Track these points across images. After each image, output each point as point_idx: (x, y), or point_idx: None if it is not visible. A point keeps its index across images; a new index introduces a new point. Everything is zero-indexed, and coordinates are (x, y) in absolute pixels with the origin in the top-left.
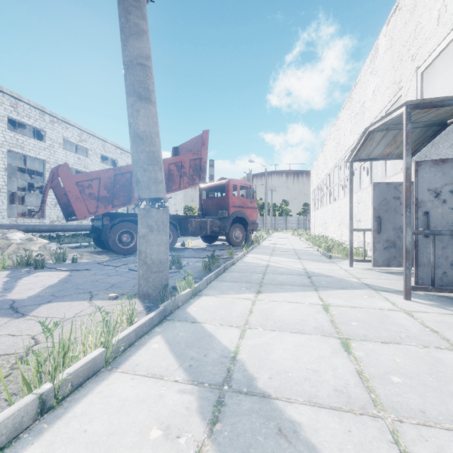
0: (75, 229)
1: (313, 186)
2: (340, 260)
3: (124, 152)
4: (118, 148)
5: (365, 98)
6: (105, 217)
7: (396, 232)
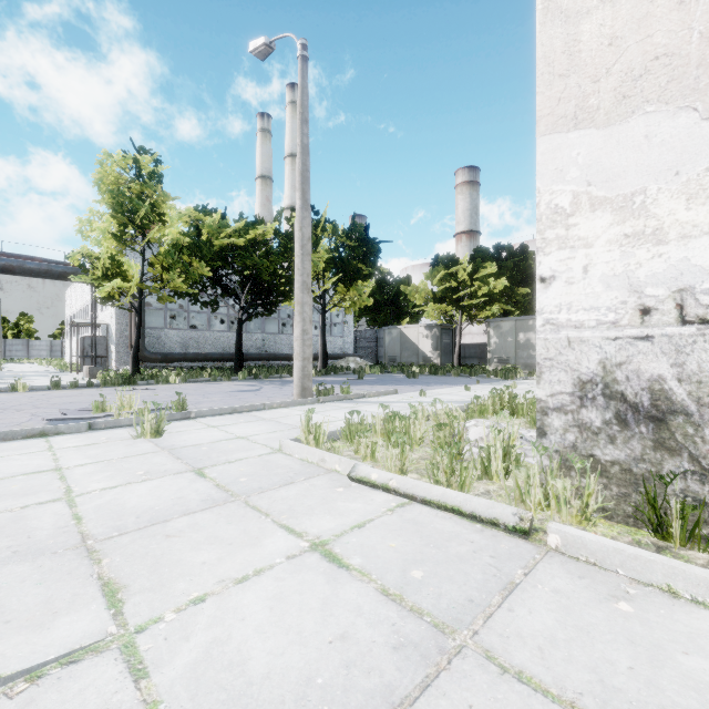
0: None
1: (67, 312)
2: (69, 373)
3: None
4: None
5: None
6: None
7: None
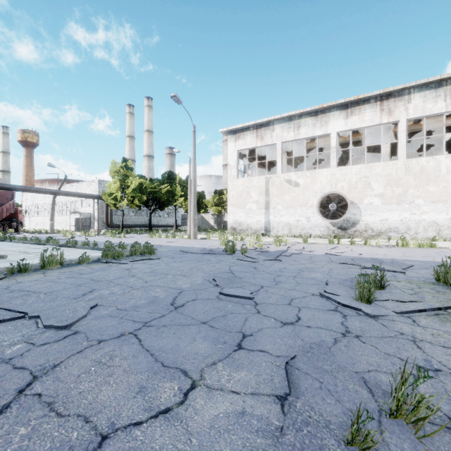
0: None
1: (27, 203)
2: None
3: None
4: None
5: None
6: None
7: (78, 226)
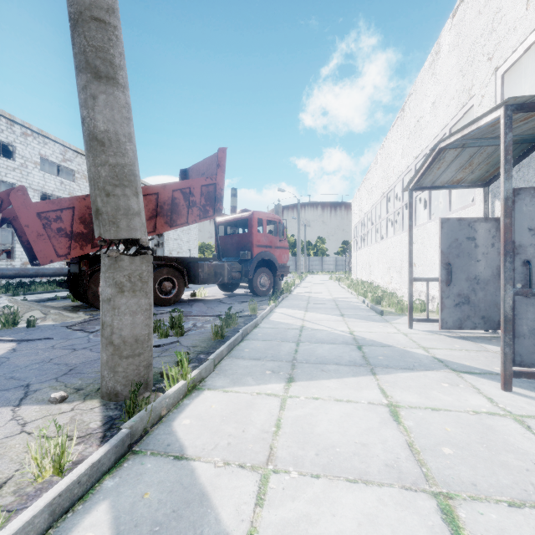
0: (54, 274)
1: (354, 221)
2: (394, 318)
3: None
4: None
5: (422, 112)
6: (83, 261)
7: (470, 284)
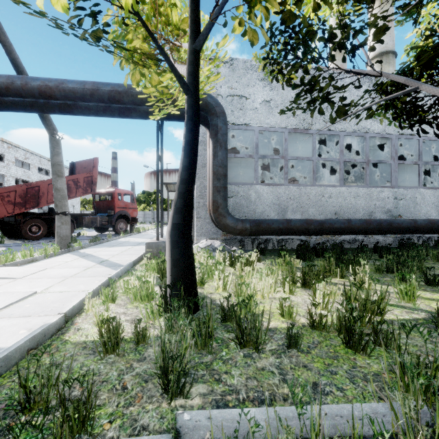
0: None
1: None
2: None
3: (12, 146)
4: (5, 142)
5: None
6: (19, 215)
7: None
